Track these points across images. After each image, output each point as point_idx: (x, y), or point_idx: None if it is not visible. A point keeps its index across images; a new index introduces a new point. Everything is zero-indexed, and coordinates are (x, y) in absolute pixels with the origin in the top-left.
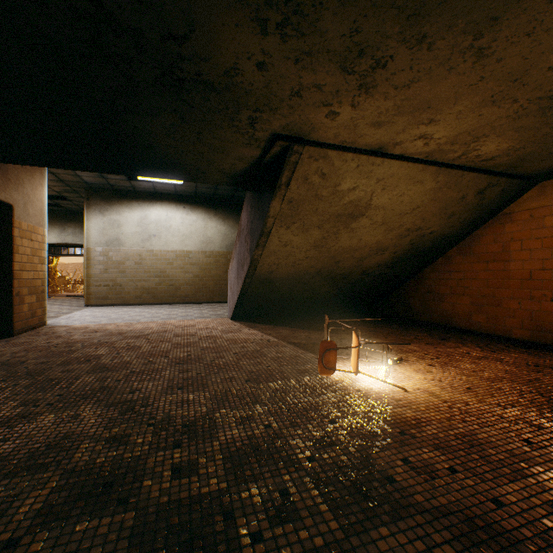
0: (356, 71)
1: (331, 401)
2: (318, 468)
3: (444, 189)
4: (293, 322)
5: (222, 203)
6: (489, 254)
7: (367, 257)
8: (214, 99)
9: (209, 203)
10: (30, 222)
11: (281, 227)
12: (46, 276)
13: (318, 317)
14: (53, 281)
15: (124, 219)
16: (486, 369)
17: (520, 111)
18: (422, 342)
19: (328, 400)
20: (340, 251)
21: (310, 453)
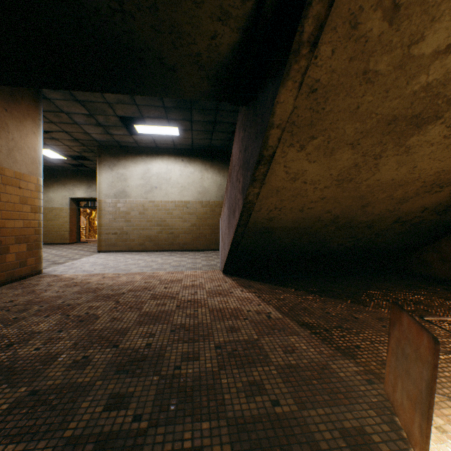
0: None
1: None
2: None
3: None
4: (295, 280)
5: (217, 155)
6: None
7: (412, 198)
8: None
9: (205, 155)
10: (18, 169)
11: (290, 147)
12: (40, 224)
13: (323, 273)
14: (92, 229)
15: (130, 172)
16: None
17: None
18: None
19: None
20: (373, 188)
21: None
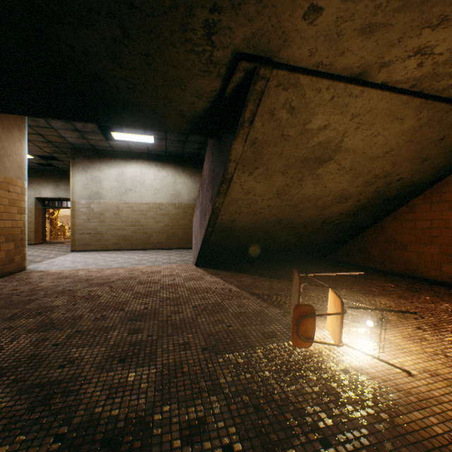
0: None
1: (313, 391)
2: None
3: (424, 128)
4: (253, 269)
5: (189, 161)
6: None
7: (329, 206)
8: None
9: (178, 161)
10: (7, 174)
11: (243, 173)
12: (25, 225)
13: (277, 264)
14: (54, 229)
15: (104, 175)
16: None
17: None
18: (392, 295)
19: (310, 390)
20: (302, 200)
21: None
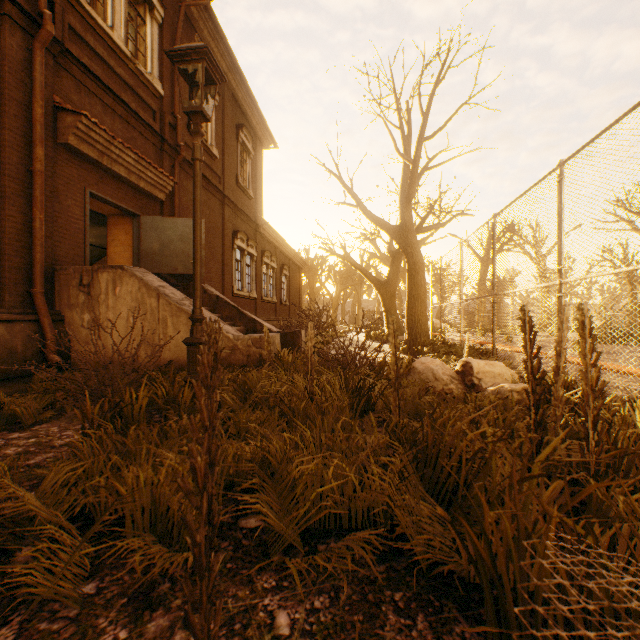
0: None
1: None
2: None
3: None
4: None
5: None
6: None
7: None
8: None
9: None
10: None
11: None
12: None
13: None
14: None
15: None
16: None
17: (94, 236)
18: None
19: None
20: None
21: None
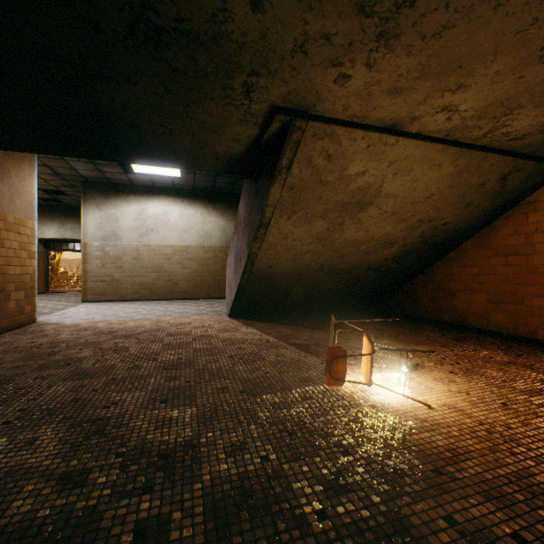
0: (376, 11)
1: (341, 421)
2: (332, 532)
3: (463, 174)
4: (294, 320)
5: (221, 197)
6: (509, 247)
7: (374, 251)
8: (201, 58)
9: (208, 197)
10: (17, 214)
11: (281, 217)
12: (36, 271)
13: (320, 314)
14: (55, 276)
15: (122, 213)
16: (518, 378)
17: None
18: (436, 344)
19: (338, 420)
20: (344, 244)
21: (320, 504)
